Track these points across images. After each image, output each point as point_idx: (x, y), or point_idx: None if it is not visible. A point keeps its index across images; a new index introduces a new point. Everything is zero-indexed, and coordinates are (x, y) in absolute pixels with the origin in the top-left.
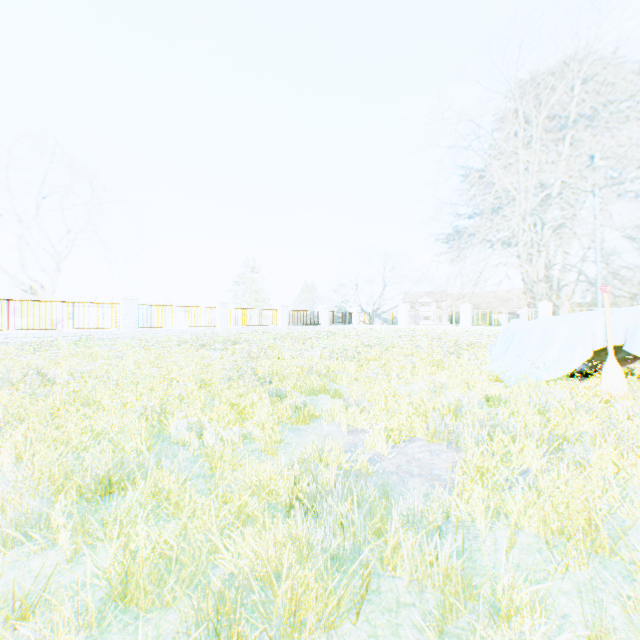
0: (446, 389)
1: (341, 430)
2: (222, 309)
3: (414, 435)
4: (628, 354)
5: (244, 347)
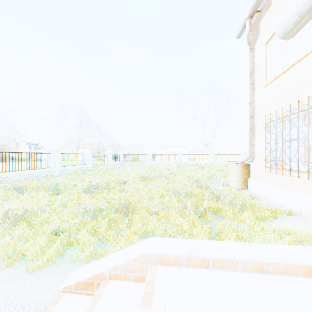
0: None
1: None
2: None
3: None
4: None
5: None
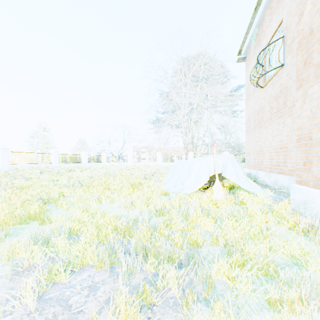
0: (135, 205)
1: (11, 272)
2: (3, 152)
3: (87, 263)
4: (223, 177)
5: (9, 179)
